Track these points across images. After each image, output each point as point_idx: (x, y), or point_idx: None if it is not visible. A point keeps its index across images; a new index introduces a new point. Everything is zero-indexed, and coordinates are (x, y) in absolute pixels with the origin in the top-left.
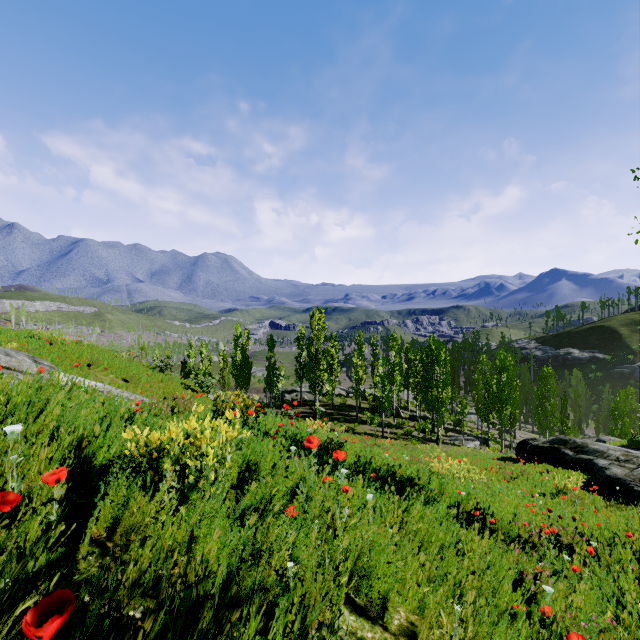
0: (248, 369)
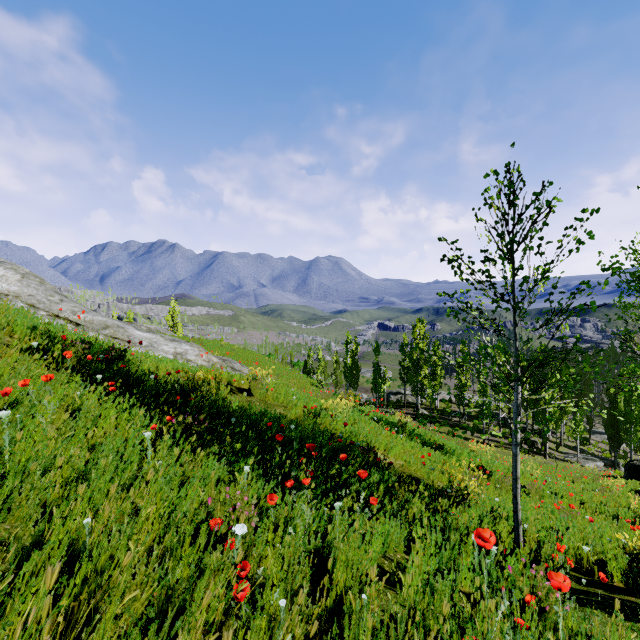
0: (357, 371)
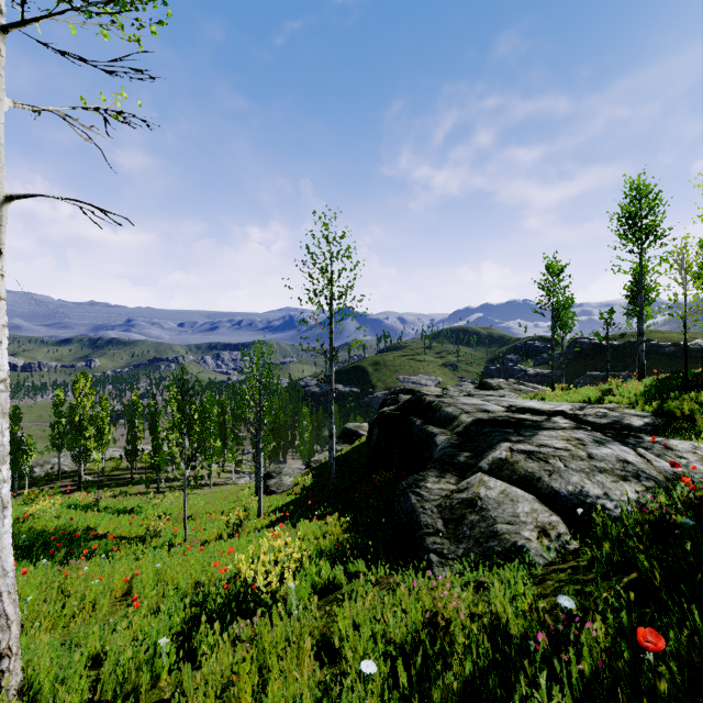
0: None
